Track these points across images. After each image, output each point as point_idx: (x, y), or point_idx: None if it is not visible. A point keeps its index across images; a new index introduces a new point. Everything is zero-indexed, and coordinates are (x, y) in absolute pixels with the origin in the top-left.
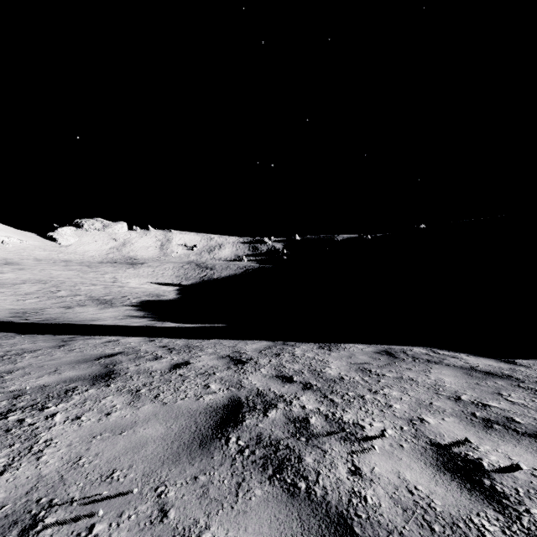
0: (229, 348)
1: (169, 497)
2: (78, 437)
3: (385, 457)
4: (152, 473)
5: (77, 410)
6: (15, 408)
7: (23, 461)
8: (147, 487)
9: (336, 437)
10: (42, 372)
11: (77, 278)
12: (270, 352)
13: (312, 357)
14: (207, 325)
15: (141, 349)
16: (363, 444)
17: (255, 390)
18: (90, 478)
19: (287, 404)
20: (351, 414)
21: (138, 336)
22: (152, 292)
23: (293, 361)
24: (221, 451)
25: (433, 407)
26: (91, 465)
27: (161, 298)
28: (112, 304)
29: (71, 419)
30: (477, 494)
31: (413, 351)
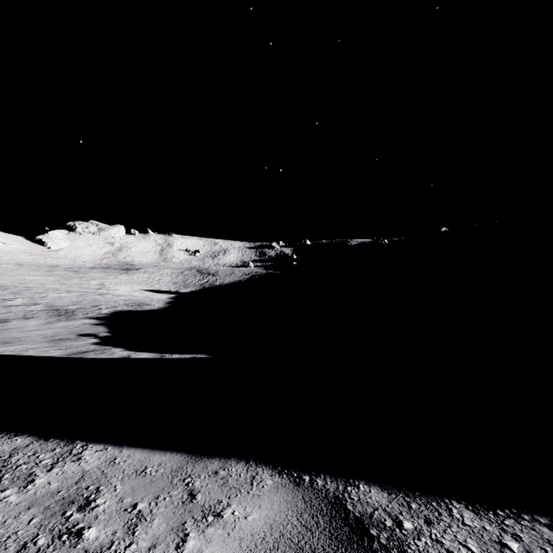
0: None
1: None
2: None
3: None
4: None
5: None
6: None
7: None
8: None
9: None
10: None
11: (53, 285)
12: None
13: None
14: (174, 354)
15: None
16: None
17: None
18: None
19: None
20: None
21: None
22: (136, 300)
23: None
24: None
25: None
26: None
27: (143, 307)
28: (70, 315)
29: None
30: None
31: None
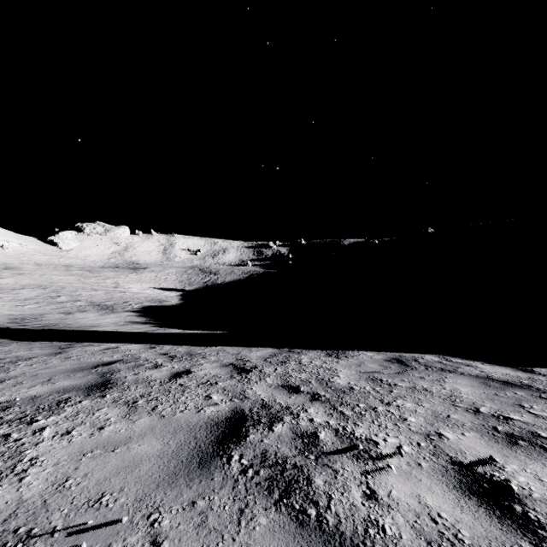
0: (233, 356)
1: (163, 527)
2: (67, 455)
3: (403, 478)
4: (145, 497)
5: (68, 424)
6: (2, 421)
7: (3, 483)
8: (138, 515)
9: (348, 455)
10: (35, 381)
11: (78, 284)
12: (275, 360)
13: (319, 366)
14: (210, 331)
15: (141, 357)
16: (378, 463)
17: (260, 401)
18: (76, 503)
19: (294, 417)
20: (364, 428)
21: (138, 343)
22: (154, 297)
23: (299, 369)
24: (222, 471)
25: (451, 420)
26: (78, 487)
27: (164, 303)
28: (113, 309)
29: (61, 433)
30: (508, 523)
31: (425, 359)
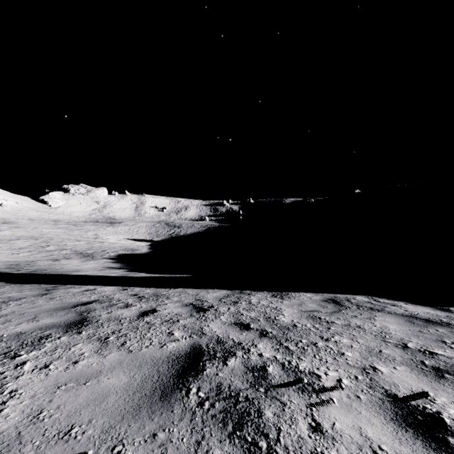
0: (192, 296)
1: None
2: (43, 387)
3: (344, 411)
4: (110, 429)
5: (47, 358)
6: None
7: None
8: (104, 447)
9: (294, 388)
10: (22, 319)
11: (64, 235)
12: (229, 300)
13: (266, 305)
14: (174, 275)
15: (114, 297)
16: (321, 395)
17: (215, 337)
18: (47, 435)
19: (245, 352)
20: (307, 362)
21: (113, 286)
22: (128, 247)
23: (249, 308)
24: (181, 404)
25: (383, 355)
26: (50, 419)
27: (135, 252)
28: (93, 257)
29: (40, 367)
30: None
31: (356, 300)
